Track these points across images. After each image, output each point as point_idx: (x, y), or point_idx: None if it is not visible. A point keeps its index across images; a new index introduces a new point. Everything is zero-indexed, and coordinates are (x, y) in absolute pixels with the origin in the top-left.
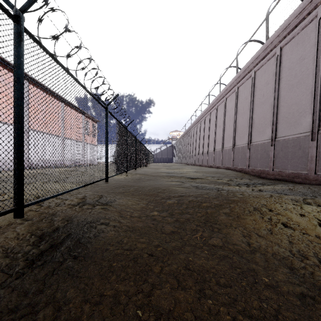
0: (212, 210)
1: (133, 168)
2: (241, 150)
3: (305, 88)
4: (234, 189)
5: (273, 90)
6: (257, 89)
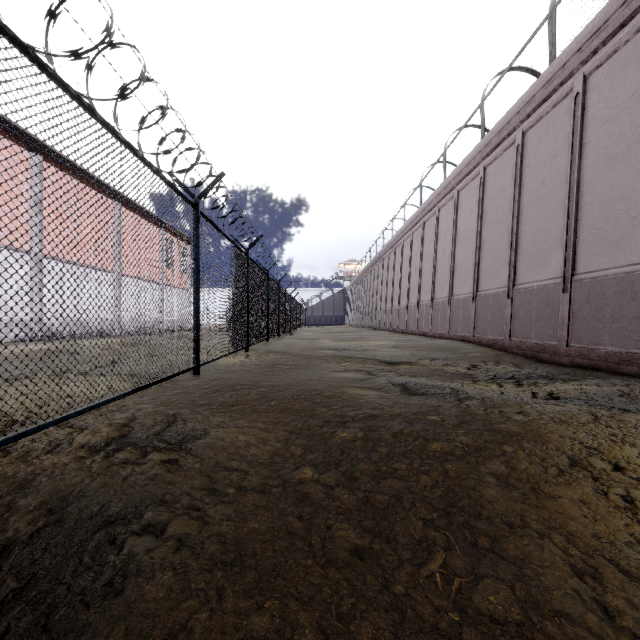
0: (459, 467)
1: (261, 339)
2: (492, 301)
3: None
4: (496, 396)
5: (567, 169)
6: (528, 170)
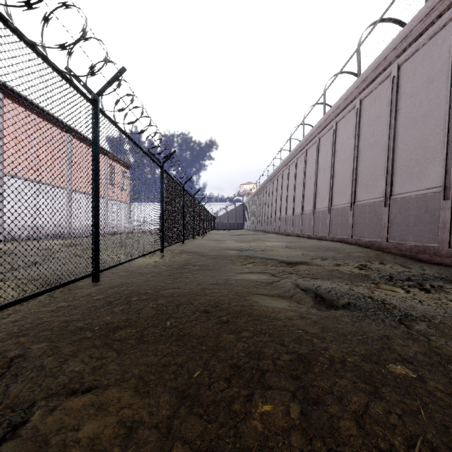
0: None
1: (177, 241)
2: (369, 209)
3: None
4: (431, 311)
5: (446, 90)
6: (403, 96)
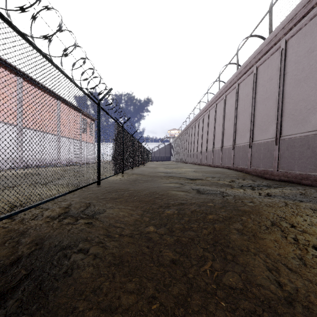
0: (220, 226)
1: (129, 167)
2: (242, 149)
3: (314, 82)
4: (241, 194)
5: (277, 85)
6: (259, 85)
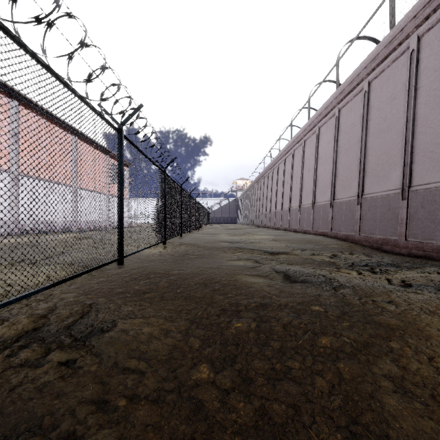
0: (352, 367)
1: (176, 234)
2: (346, 207)
3: None
4: (362, 283)
5: (404, 107)
6: (373, 109)
